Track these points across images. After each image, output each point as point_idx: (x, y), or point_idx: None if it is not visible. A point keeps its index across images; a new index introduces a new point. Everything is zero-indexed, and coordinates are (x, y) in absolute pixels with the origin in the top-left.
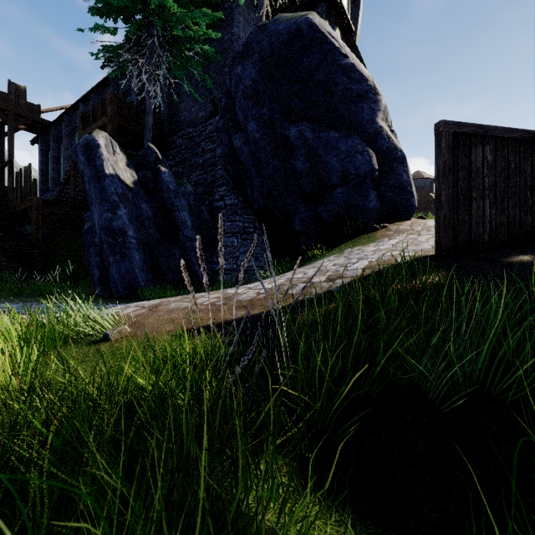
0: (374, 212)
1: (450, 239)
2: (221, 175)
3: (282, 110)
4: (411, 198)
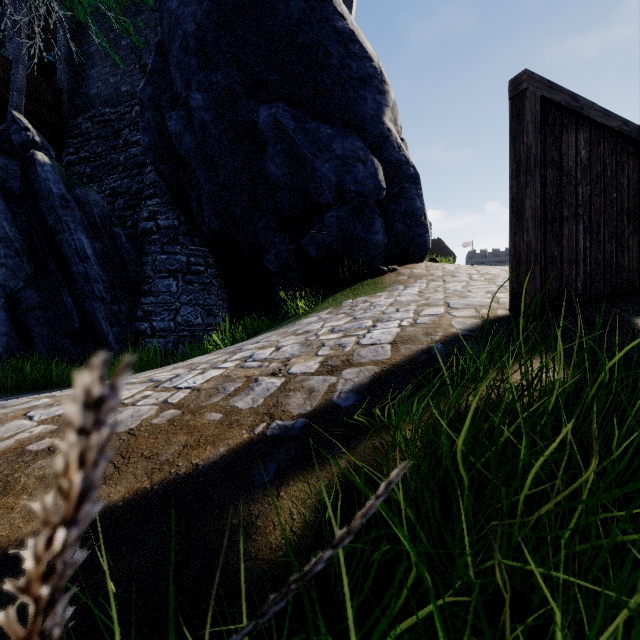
0: (381, 249)
1: (536, 287)
2: (153, 181)
3: (246, 81)
4: (425, 233)
